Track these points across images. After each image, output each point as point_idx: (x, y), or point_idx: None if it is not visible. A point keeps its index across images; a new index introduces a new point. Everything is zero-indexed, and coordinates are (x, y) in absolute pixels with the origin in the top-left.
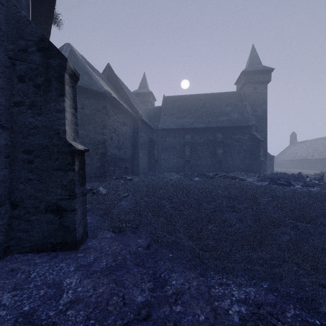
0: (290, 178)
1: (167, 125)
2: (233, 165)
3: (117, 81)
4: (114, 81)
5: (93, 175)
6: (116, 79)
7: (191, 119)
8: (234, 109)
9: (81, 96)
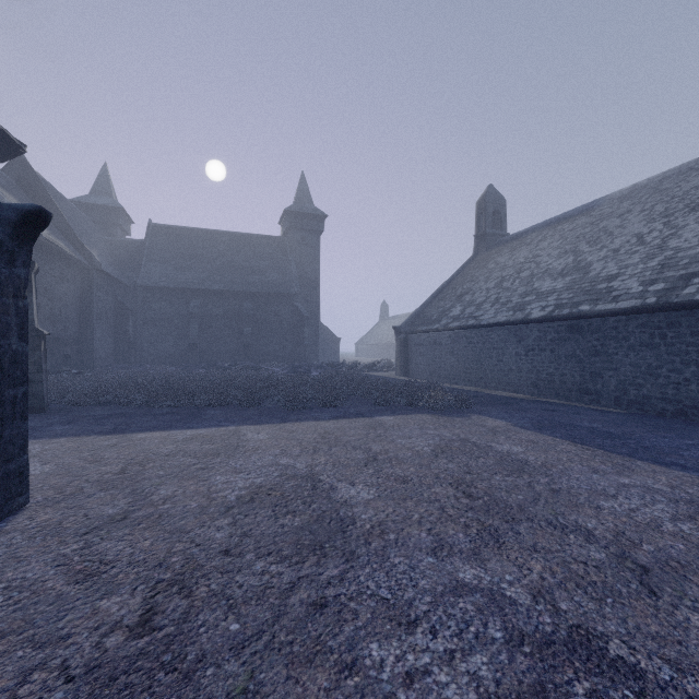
0: (314, 365)
1: (155, 280)
2: (270, 352)
3: (43, 192)
4: (37, 191)
5: None
6: (42, 187)
7: (202, 274)
8: (273, 265)
9: None
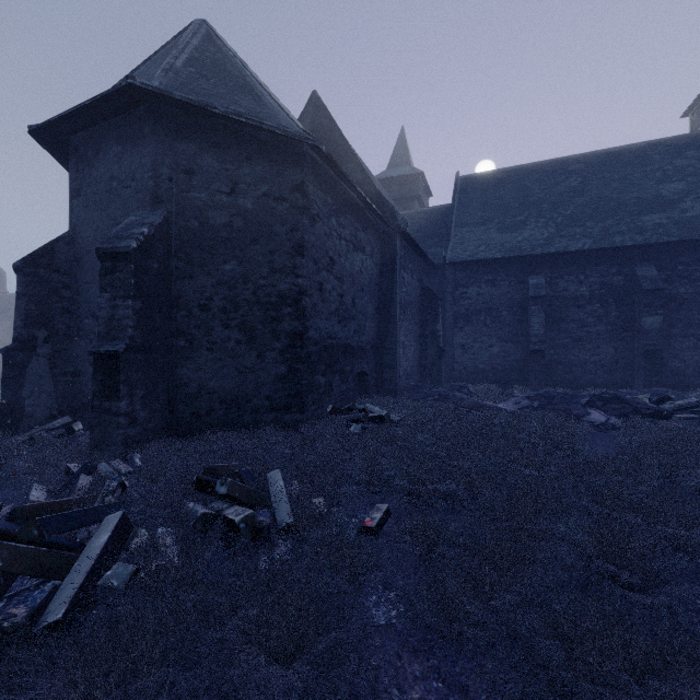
0: None
1: (470, 251)
2: (699, 366)
3: (337, 134)
4: (330, 137)
5: (264, 405)
6: (335, 129)
7: (544, 229)
8: (694, 186)
9: (229, 152)
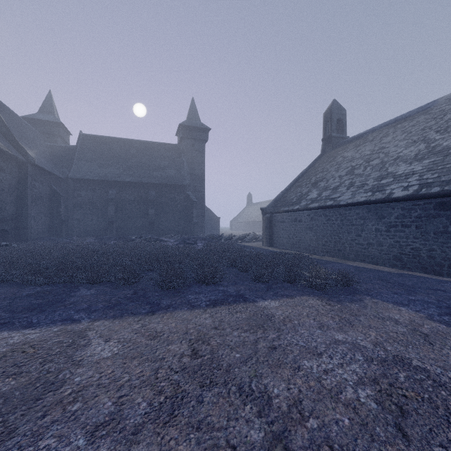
0: (199, 238)
1: (82, 174)
2: (168, 227)
3: None
4: None
5: None
6: None
7: (118, 170)
8: (171, 164)
9: None
